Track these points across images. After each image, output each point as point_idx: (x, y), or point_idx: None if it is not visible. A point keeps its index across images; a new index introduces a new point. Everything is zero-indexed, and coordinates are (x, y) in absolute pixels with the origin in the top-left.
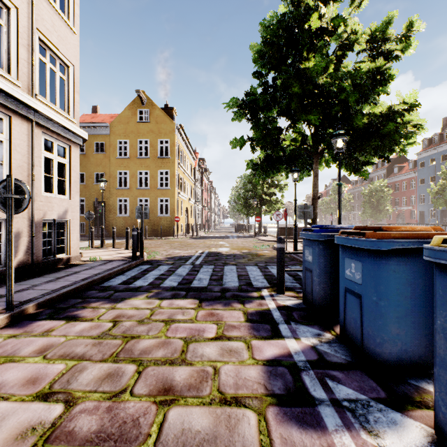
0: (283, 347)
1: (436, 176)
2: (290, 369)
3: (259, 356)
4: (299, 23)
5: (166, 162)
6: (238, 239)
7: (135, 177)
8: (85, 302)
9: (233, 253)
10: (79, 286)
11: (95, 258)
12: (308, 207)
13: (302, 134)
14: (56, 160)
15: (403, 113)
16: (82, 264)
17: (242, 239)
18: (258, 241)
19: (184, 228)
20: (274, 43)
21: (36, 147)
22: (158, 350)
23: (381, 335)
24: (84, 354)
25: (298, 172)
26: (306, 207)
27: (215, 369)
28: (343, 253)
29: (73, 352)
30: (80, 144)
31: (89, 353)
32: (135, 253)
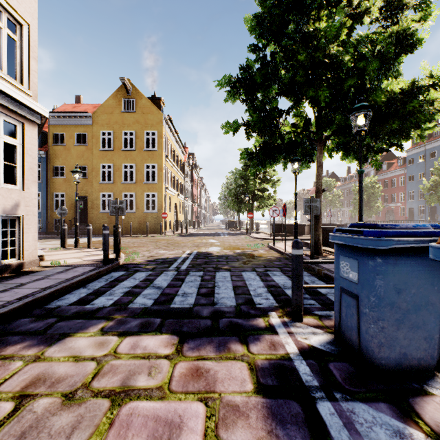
0: None
1: (425, 173)
2: None
3: None
4: None
5: (153, 155)
6: (229, 236)
7: (119, 171)
8: (0, 343)
9: (225, 253)
10: (6, 311)
11: (58, 262)
12: (315, 201)
13: (304, 118)
14: (1, 140)
15: (428, 89)
16: (37, 271)
17: (233, 237)
18: (251, 239)
19: (172, 224)
20: (274, 6)
21: None
22: None
23: None
24: None
25: (299, 161)
26: (313, 201)
27: None
28: None
29: None
30: (38, 123)
31: None
32: (107, 257)
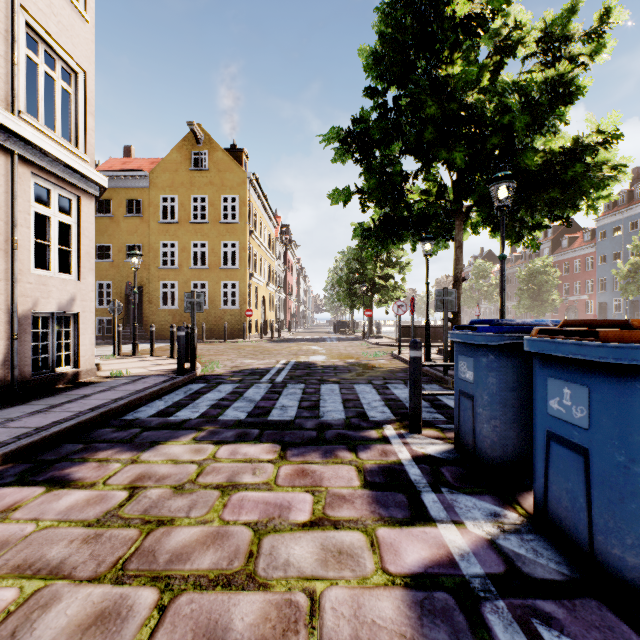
0: (437, 543)
1: (623, 251)
2: (458, 596)
3: (395, 565)
4: (438, 6)
5: (233, 229)
6: (339, 342)
7: (186, 251)
8: (89, 449)
9: (333, 363)
10: (83, 421)
11: (119, 372)
12: (449, 294)
13: (438, 183)
14: (55, 219)
15: (596, 148)
16: (97, 382)
17: (344, 343)
18: (369, 345)
19: (259, 326)
20: (397, 41)
21: (21, 195)
22: (203, 553)
23: (637, 531)
24: (61, 563)
25: (432, 241)
26: (446, 294)
27: (312, 598)
28: (544, 368)
29: (42, 558)
30: (96, 195)
31: (72, 561)
32: (182, 365)
